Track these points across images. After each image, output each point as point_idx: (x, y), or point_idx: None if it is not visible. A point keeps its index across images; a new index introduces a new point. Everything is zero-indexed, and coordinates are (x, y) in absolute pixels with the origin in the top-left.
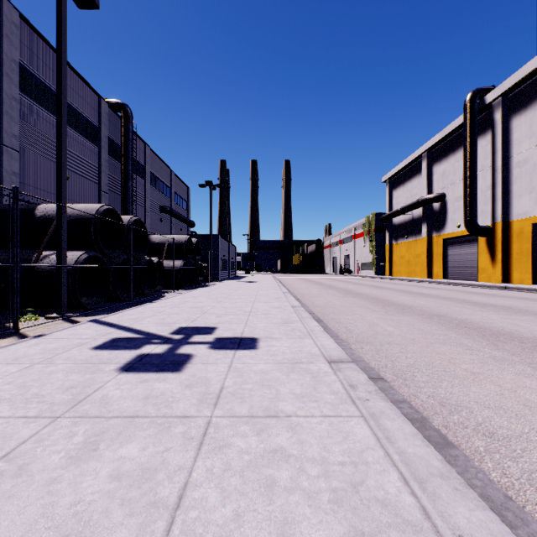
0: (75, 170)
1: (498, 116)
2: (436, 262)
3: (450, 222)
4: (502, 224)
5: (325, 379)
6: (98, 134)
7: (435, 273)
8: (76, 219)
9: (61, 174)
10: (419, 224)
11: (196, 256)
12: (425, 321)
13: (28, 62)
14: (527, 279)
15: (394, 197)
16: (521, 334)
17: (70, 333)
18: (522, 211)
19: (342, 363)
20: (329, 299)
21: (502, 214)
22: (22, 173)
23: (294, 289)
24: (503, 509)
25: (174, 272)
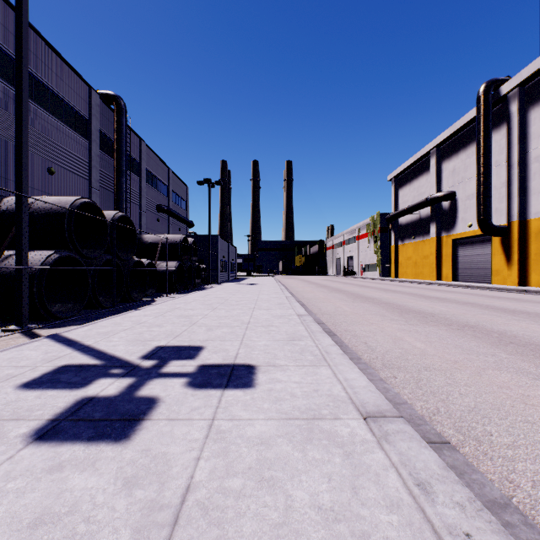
0: (62, 165)
1: (515, 108)
2: (446, 263)
3: (460, 222)
4: (519, 223)
5: (368, 462)
6: (88, 127)
7: (445, 275)
8: (47, 213)
9: (21, 157)
10: (427, 224)
11: (193, 257)
12: (458, 334)
13: (7, 45)
14: None
15: (400, 196)
16: None
17: (7, 357)
18: None
19: (386, 421)
20: (337, 305)
21: (519, 212)
22: None
23: (297, 293)
24: None
25: (166, 274)
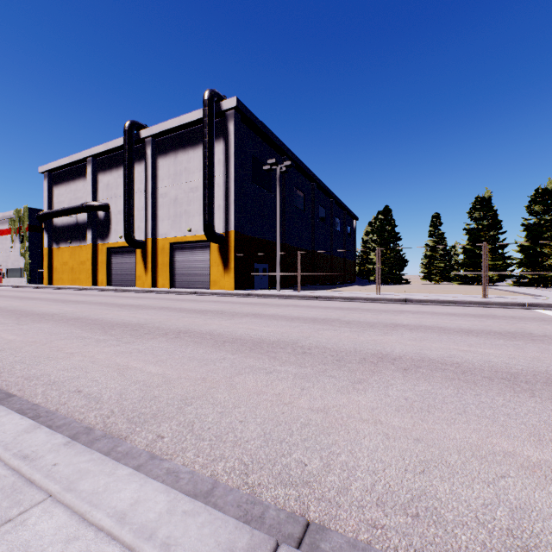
0: None
1: (150, 152)
2: (102, 269)
3: (114, 233)
4: (152, 240)
5: None
6: None
7: (101, 281)
8: None
9: None
10: (84, 230)
11: None
12: (60, 325)
13: None
14: (167, 284)
15: (56, 195)
16: (132, 322)
17: None
18: (164, 232)
19: None
20: None
21: (152, 232)
22: None
23: None
24: (27, 410)
25: None
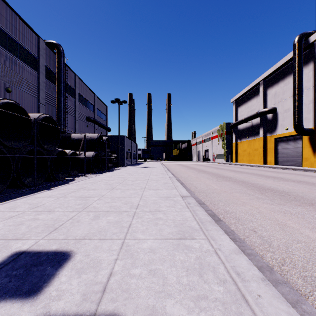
0: (17, 86)
1: None
2: (270, 153)
3: (280, 127)
4: None
5: None
6: (37, 63)
7: (269, 161)
8: None
9: None
10: (256, 129)
11: (107, 149)
12: None
13: None
14: None
15: (239, 112)
16: None
17: None
18: None
19: None
20: (207, 183)
21: None
22: None
23: (176, 173)
24: None
25: (85, 160)
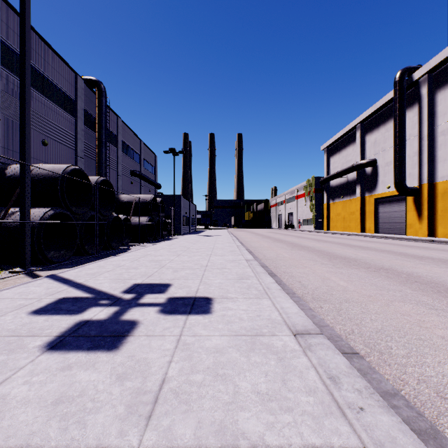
0: (53, 138)
1: (425, 91)
2: (368, 218)
3: (380, 184)
4: (428, 185)
5: (295, 364)
6: (75, 107)
7: (368, 228)
8: (44, 178)
9: (24, 133)
10: (353, 186)
11: (161, 213)
12: (374, 275)
13: (9, 40)
14: None
15: (331, 163)
16: None
17: (18, 291)
18: (446, 174)
19: (311, 337)
20: (278, 252)
21: (428, 176)
22: (3, 139)
23: (246, 242)
24: None
25: (139, 227)
